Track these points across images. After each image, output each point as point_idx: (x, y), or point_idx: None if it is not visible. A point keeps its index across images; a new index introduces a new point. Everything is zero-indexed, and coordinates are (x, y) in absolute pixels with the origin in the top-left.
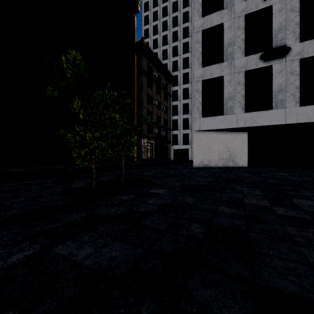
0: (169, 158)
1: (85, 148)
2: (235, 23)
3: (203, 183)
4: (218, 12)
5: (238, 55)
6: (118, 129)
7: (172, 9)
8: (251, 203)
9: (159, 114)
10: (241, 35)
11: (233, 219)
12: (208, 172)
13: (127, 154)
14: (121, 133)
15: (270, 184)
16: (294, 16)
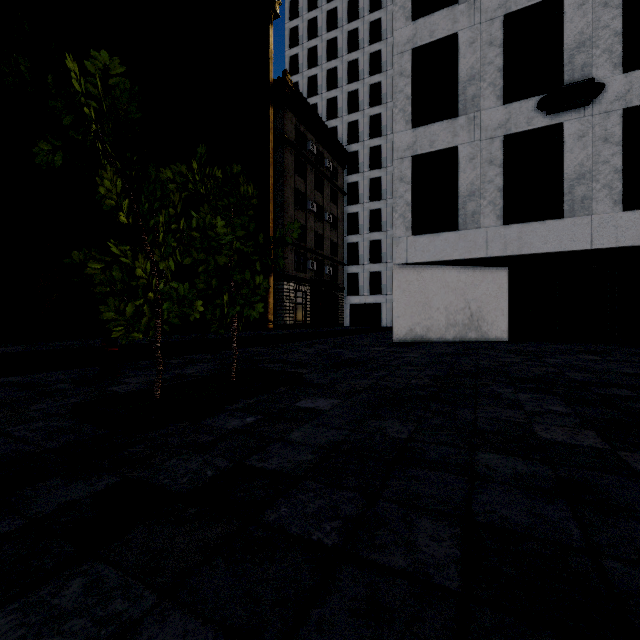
0: (341, 323)
1: (136, 298)
2: (483, 33)
3: (421, 380)
4: (447, 9)
5: (490, 102)
6: (222, 253)
7: (348, 14)
8: (559, 441)
9: (320, 230)
10: (496, 59)
11: (531, 499)
12: (427, 353)
13: (245, 314)
14: (231, 263)
15: (576, 384)
16: (610, 17)
